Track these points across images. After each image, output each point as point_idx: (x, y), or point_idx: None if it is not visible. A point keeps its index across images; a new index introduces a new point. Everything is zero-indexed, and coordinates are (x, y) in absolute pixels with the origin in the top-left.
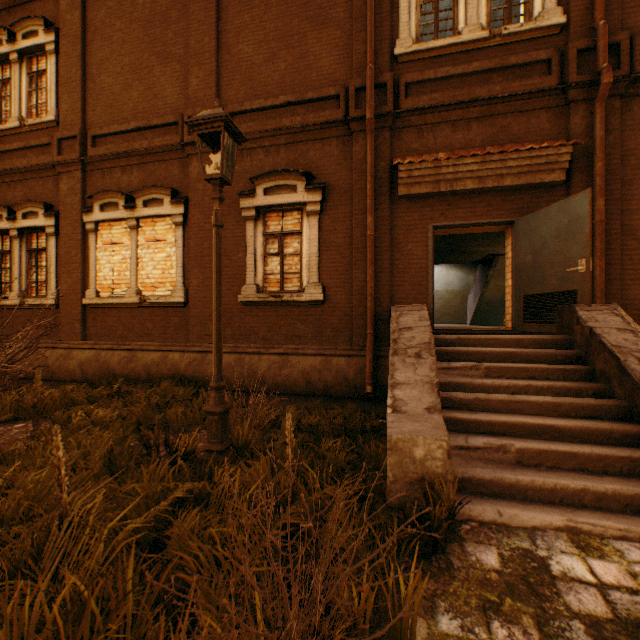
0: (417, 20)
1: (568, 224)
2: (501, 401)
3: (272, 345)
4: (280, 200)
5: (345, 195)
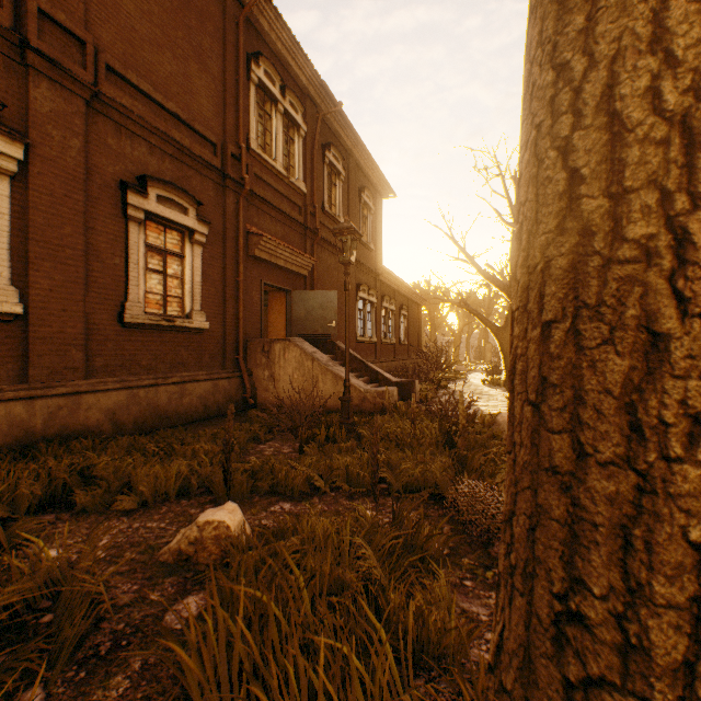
0: (257, 130)
1: (328, 303)
2: None
3: (166, 374)
4: (174, 216)
5: (219, 236)
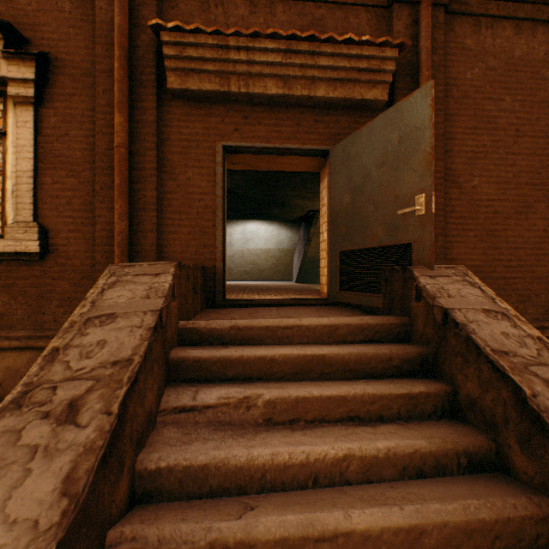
0: None
1: (400, 142)
2: (282, 542)
3: None
4: None
5: (85, 80)
